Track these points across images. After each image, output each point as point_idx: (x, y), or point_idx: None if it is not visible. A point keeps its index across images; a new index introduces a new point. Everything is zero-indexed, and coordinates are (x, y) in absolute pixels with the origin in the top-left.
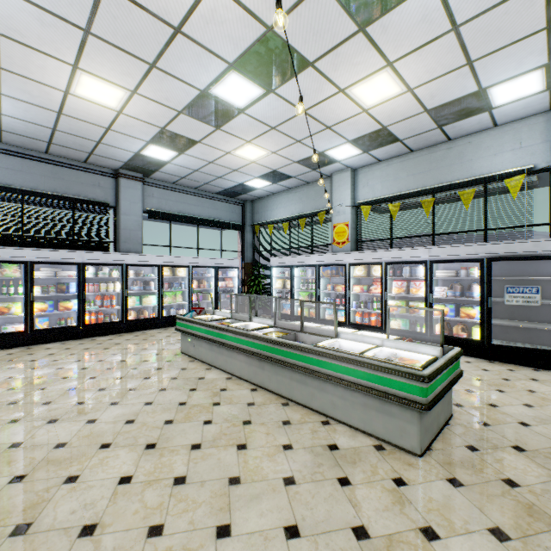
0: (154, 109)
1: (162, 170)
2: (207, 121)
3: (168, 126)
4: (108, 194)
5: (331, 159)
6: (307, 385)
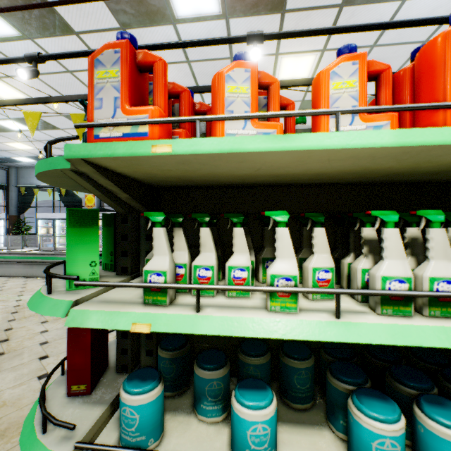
0: None
1: None
2: None
3: None
4: None
5: None
6: (56, 269)
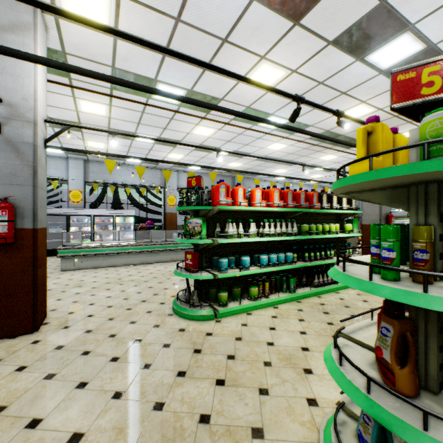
0: None
1: None
2: None
3: None
4: None
5: None
6: None
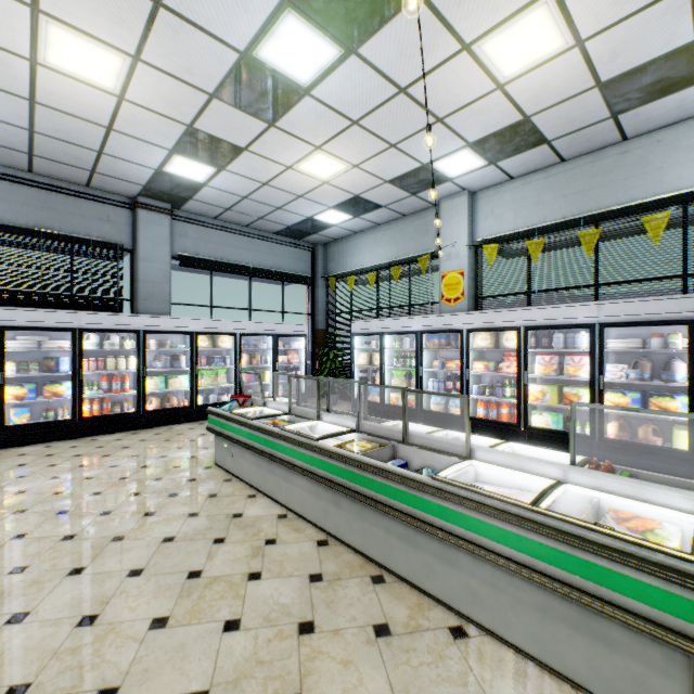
0: (172, 91)
1: (197, 198)
2: (255, 112)
3: (197, 123)
4: (121, 231)
5: (440, 176)
6: (419, 547)
